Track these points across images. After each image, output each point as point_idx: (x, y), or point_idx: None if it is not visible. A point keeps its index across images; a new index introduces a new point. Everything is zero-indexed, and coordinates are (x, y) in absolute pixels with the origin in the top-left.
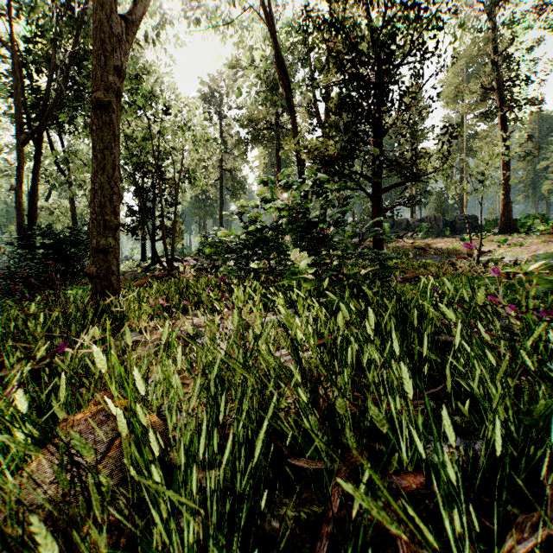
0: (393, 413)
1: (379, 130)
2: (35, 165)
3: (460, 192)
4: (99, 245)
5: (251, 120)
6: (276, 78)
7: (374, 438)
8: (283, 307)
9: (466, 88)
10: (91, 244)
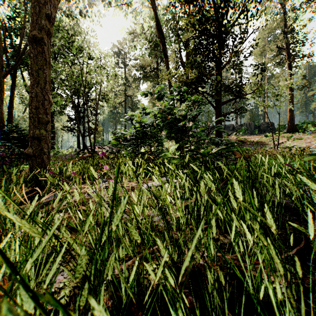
0: (273, 301)
1: (220, 65)
2: (12, 90)
3: (266, 107)
4: (34, 134)
5: (142, 66)
6: (157, 40)
7: (243, 314)
8: (158, 176)
9: (267, 48)
10: (29, 134)
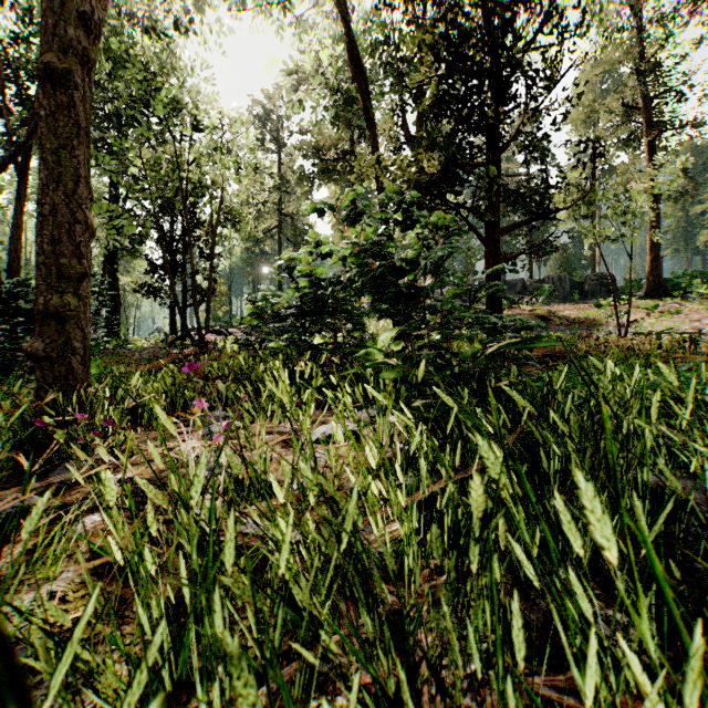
0: None
1: (497, 142)
2: (19, 202)
3: (600, 239)
4: (49, 307)
5: (317, 147)
6: (351, 88)
7: None
8: (350, 411)
9: (601, 106)
10: (36, 305)
